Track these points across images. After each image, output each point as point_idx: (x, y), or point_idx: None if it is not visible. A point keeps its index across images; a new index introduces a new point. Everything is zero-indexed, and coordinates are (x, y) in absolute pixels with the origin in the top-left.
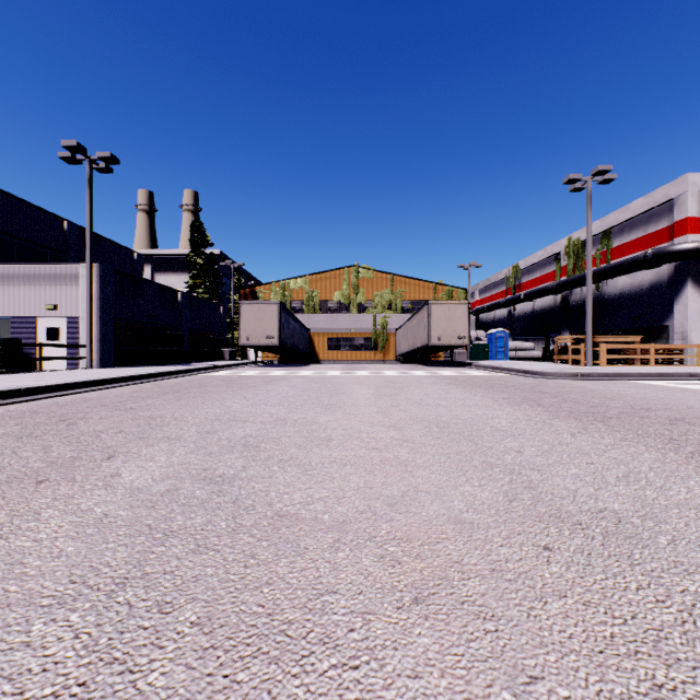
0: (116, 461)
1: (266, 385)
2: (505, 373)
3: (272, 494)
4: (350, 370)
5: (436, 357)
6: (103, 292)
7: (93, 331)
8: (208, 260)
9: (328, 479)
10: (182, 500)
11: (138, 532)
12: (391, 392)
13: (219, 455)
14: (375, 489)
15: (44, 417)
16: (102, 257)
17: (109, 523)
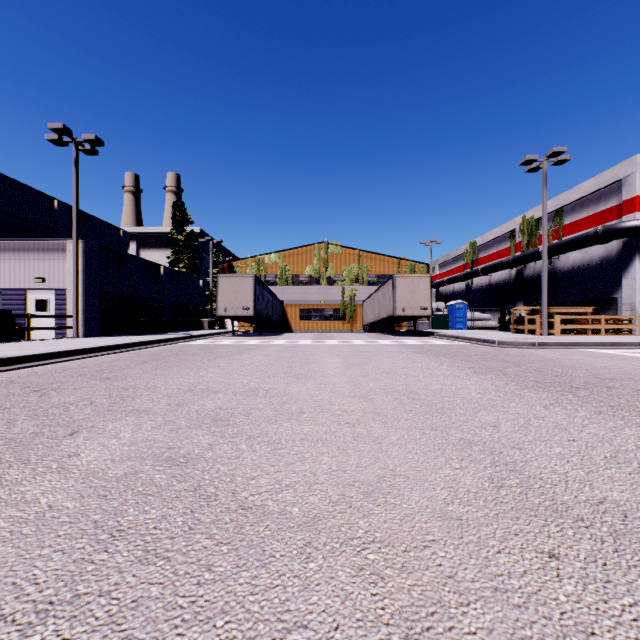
0: (78, 437)
1: (240, 354)
2: (466, 342)
3: (238, 480)
4: (320, 339)
5: (401, 326)
6: (88, 266)
7: (79, 303)
8: (189, 237)
9: (299, 460)
10: (138, 487)
11: (81, 531)
12: (359, 361)
13: (186, 431)
14: (349, 473)
15: (19, 387)
16: (90, 234)
17: (51, 518)
